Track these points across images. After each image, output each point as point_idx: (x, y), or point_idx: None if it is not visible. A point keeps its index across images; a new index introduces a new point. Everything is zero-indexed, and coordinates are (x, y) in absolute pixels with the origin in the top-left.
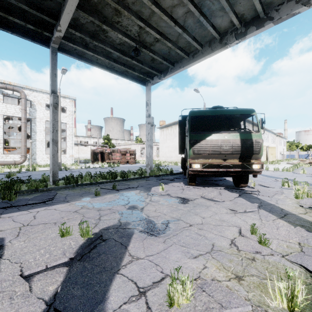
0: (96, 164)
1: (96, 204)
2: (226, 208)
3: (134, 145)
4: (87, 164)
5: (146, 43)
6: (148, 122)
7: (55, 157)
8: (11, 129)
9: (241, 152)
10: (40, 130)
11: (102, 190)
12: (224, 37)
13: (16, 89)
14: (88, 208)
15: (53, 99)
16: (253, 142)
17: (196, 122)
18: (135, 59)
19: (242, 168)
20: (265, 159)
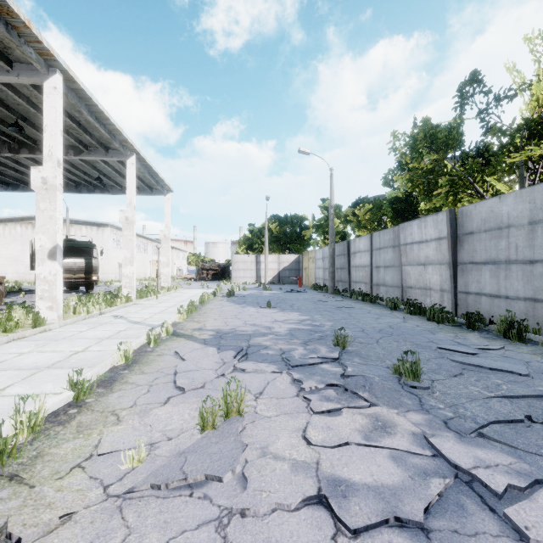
0: None
1: None
2: None
3: None
4: None
5: None
6: None
7: None
8: None
9: (86, 270)
10: None
11: None
12: (79, 186)
13: None
14: None
15: None
16: (93, 264)
17: None
18: None
19: (86, 279)
20: (155, 275)
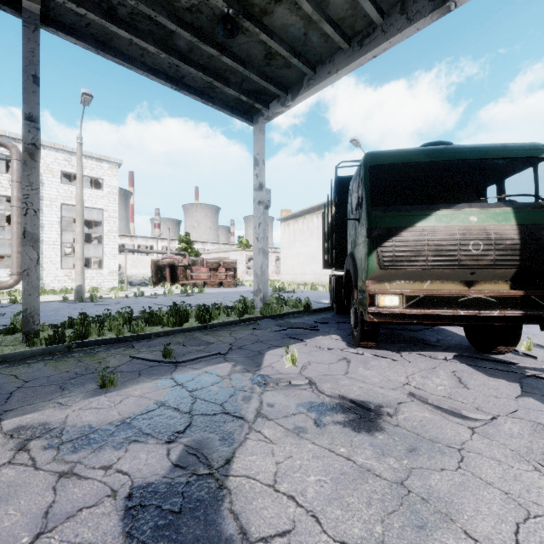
0: (162, 288)
1: (76, 437)
2: (535, 464)
3: (234, 251)
4: (144, 287)
5: (251, 7)
6: (258, 201)
7: (32, 276)
8: (6, 223)
9: (521, 261)
10: (51, 223)
11: (133, 362)
12: None
13: (0, 141)
14: (33, 460)
15: (25, 134)
16: None
17: (372, 190)
18: (228, 53)
19: (523, 309)
20: None
